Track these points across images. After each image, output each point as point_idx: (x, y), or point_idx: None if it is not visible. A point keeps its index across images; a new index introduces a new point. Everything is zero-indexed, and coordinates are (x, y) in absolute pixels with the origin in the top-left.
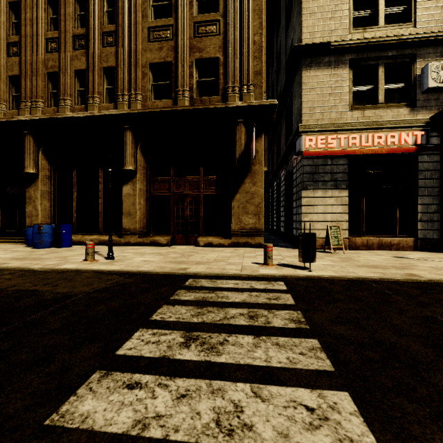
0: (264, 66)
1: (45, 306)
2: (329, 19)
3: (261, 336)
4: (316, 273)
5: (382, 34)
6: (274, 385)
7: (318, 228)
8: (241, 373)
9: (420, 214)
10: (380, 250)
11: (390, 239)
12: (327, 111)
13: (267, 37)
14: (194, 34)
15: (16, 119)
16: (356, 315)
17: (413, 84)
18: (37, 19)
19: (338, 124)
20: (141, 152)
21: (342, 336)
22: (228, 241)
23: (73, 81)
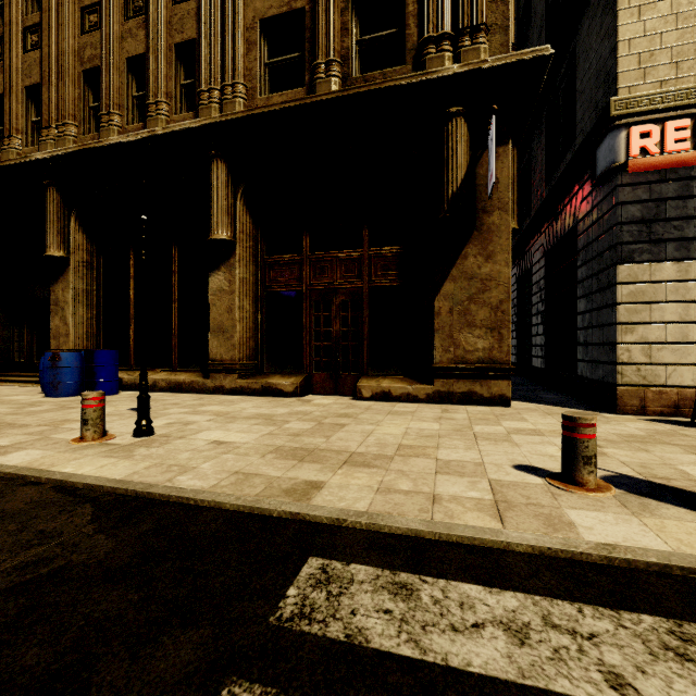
0: None
1: None
2: None
3: None
4: None
5: None
6: None
7: (663, 362)
8: None
9: None
10: None
11: None
12: (690, 55)
13: None
14: None
15: (29, 159)
16: None
17: None
18: None
19: None
20: (245, 205)
21: None
22: (427, 388)
23: (123, 79)
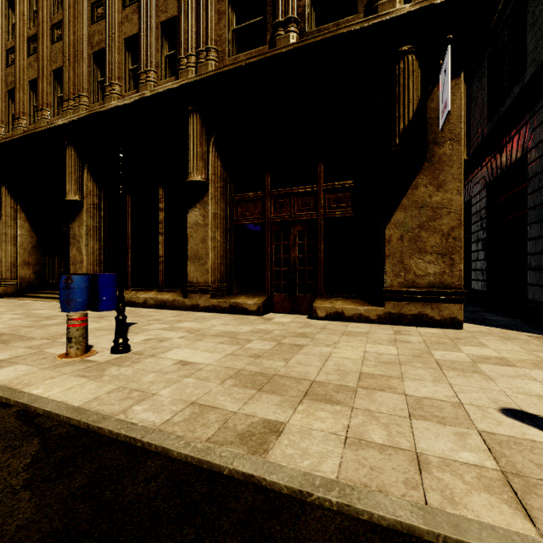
0: None
1: None
2: None
3: None
4: None
5: None
6: None
7: None
8: None
9: None
10: None
11: None
12: None
13: None
14: None
15: (54, 125)
16: None
17: None
18: None
19: None
20: (216, 151)
21: None
22: (378, 310)
23: (122, 56)
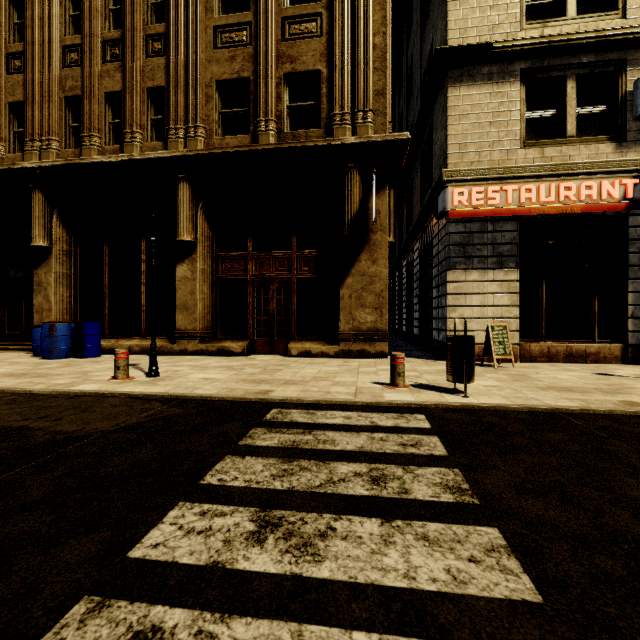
0: (389, 82)
1: (29, 456)
2: (489, 9)
3: (395, 519)
4: (476, 399)
5: (572, 29)
6: (428, 639)
7: (472, 329)
8: (360, 606)
9: (632, 308)
10: (569, 363)
11: (585, 345)
12: (486, 149)
13: (392, 47)
14: (284, 36)
15: (18, 166)
16: (556, 477)
17: (621, 105)
18: (49, 18)
19: (504, 170)
20: (204, 215)
21: (541, 520)
22: (335, 348)
23: (102, 109)
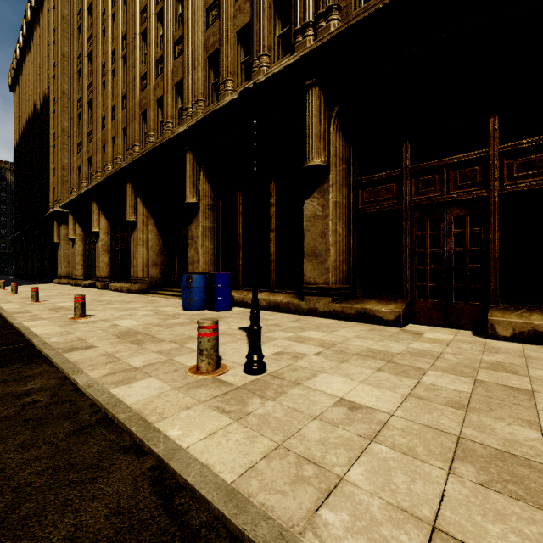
0: None
1: None
2: None
3: None
4: None
5: None
6: None
7: None
8: None
9: None
10: None
11: None
12: None
13: None
14: None
15: (176, 133)
16: None
17: None
18: None
19: None
20: (337, 129)
21: None
22: None
23: (234, 51)
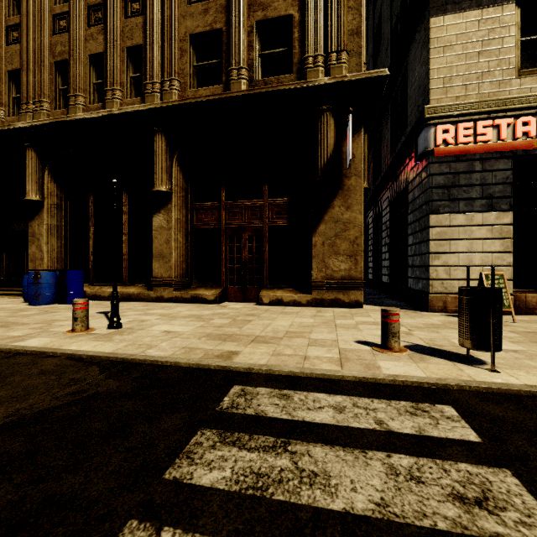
0: (364, 23)
1: None
2: None
3: None
4: (513, 377)
5: None
6: None
7: (457, 278)
8: None
9: None
10: None
11: None
12: (473, 81)
13: None
14: None
15: (13, 127)
16: None
17: None
18: None
19: (496, 102)
20: (179, 166)
21: None
22: (307, 297)
23: (87, 70)
